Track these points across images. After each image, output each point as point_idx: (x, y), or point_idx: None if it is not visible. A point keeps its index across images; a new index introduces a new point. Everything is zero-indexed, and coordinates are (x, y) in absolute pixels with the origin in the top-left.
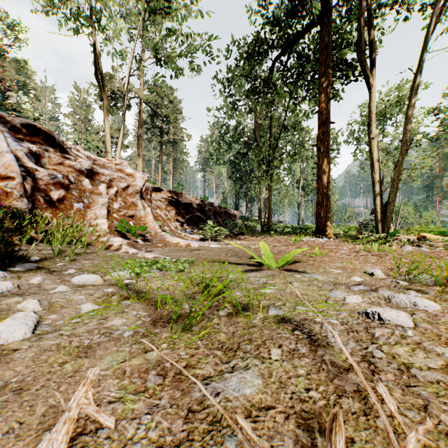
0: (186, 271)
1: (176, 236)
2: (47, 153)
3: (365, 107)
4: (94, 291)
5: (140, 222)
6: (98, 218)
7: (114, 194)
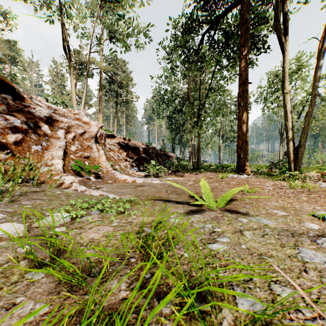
0: (126, 214)
1: (125, 174)
2: (7, 101)
3: (271, 74)
4: (1, 252)
5: (94, 162)
6: (54, 158)
7: (72, 138)
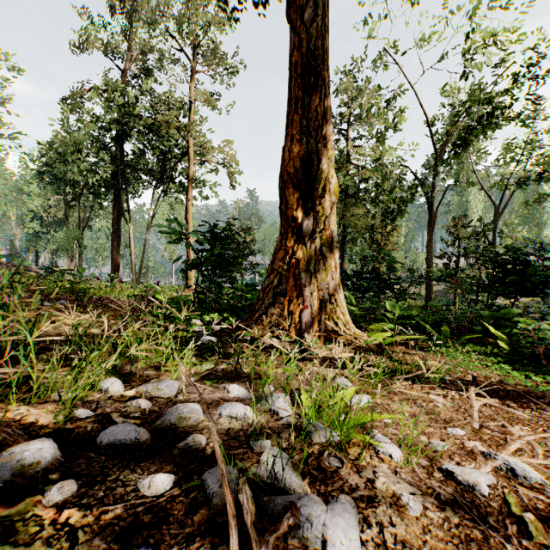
0: None
1: None
2: None
3: None
4: None
5: None
6: None
7: None
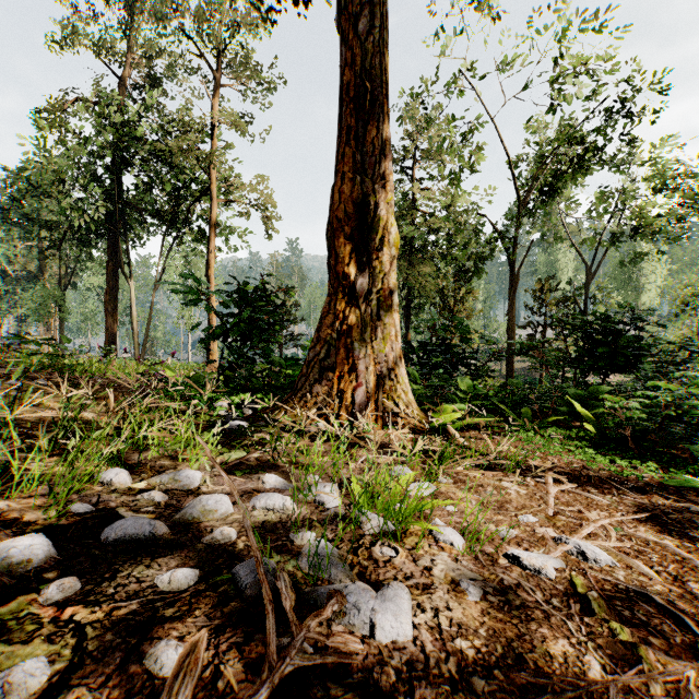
0: None
1: None
2: None
3: None
4: None
5: None
6: None
7: None
